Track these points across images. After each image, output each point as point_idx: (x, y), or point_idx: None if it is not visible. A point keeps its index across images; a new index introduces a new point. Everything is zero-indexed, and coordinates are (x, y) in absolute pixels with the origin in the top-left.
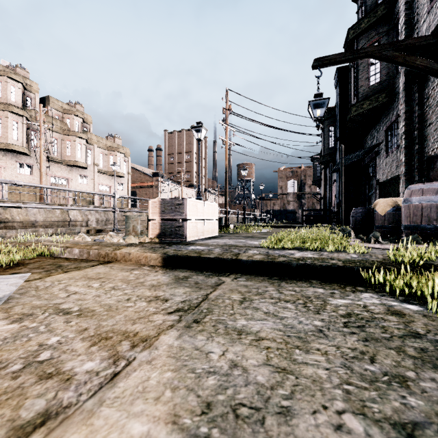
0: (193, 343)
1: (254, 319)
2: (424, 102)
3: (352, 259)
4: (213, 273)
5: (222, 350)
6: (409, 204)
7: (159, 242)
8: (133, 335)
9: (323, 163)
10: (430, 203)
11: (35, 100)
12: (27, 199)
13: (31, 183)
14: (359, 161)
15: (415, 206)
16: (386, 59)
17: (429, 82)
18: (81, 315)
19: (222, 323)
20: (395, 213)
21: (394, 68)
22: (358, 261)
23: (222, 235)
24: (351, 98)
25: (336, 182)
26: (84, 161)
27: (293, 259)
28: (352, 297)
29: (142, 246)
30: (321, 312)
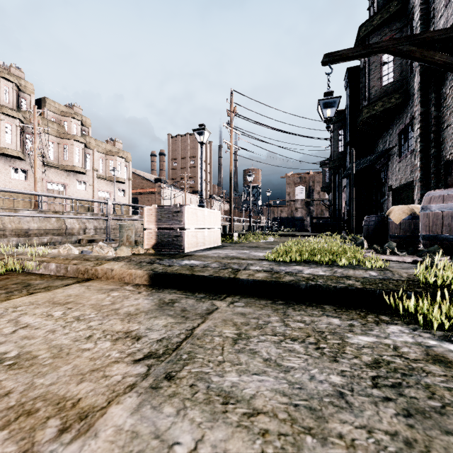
0: (154, 422)
1: (249, 373)
2: (441, 102)
3: (373, 279)
4: (206, 295)
5: (194, 439)
6: (428, 212)
7: (154, 254)
8: (70, 406)
9: (332, 169)
10: (451, 211)
11: (31, 102)
12: (22, 206)
13: (26, 188)
14: (370, 166)
15: (435, 214)
16: (402, 55)
17: (446, 81)
18: (14, 365)
19: (204, 380)
20: (412, 221)
21: (408, 67)
22: (380, 282)
23: (224, 245)
24: (362, 99)
25: (346, 188)
26: (82, 166)
27: (302, 279)
28: (376, 332)
29: (129, 259)
30: (340, 358)
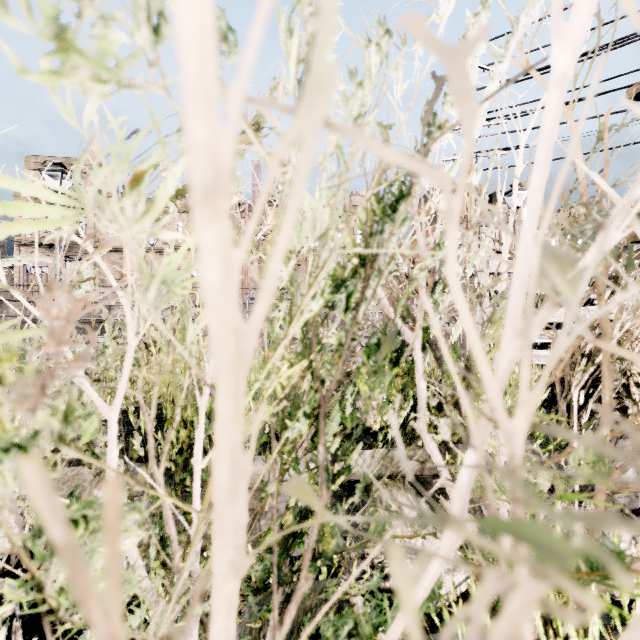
0: None
1: None
2: None
3: None
4: None
5: None
6: None
7: None
8: None
9: None
10: None
11: None
12: None
13: None
14: None
15: None
16: None
17: None
18: None
19: None
20: None
21: None
22: None
23: None
24: None
25: None
26: None
27: None
28: None
29: None
30: None
